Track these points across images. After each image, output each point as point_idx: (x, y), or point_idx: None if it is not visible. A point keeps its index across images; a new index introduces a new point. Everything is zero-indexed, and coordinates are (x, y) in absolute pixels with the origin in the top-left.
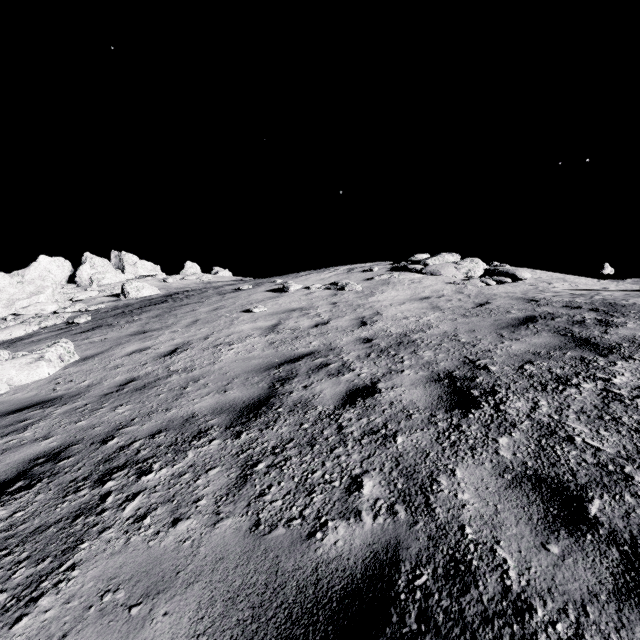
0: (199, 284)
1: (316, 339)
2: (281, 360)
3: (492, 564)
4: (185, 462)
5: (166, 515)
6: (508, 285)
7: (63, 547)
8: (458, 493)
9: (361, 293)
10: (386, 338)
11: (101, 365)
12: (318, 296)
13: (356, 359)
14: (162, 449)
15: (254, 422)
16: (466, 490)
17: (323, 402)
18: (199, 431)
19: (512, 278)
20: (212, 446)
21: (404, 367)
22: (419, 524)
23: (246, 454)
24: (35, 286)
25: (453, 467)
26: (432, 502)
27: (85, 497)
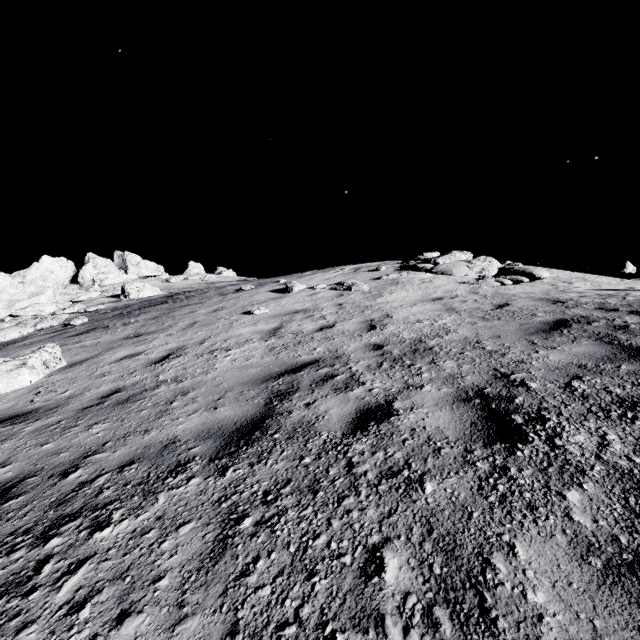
0: (202, 284)
1: (321, 345)
2: (281, 369)
3: None
4: (153, 511)
5: (112, 604)
6: (525, 285)
7: None
8: (527, 590)
9: (368, 293)
10: (399, 344)
11: (87, 372)
12: (323, 297)
13: (366, 370)
14: (129, 489)
15: (244, 453)
16: (538, 585)
17: (328, 426)
18: (177, 463)
19: (529, 277)
20: (189, 487)
21: (423, 381)
22: None
23: (230, 502)
24: (36, 287)
25: (510, 539)
26: (490, 606)
27: (18, 563)
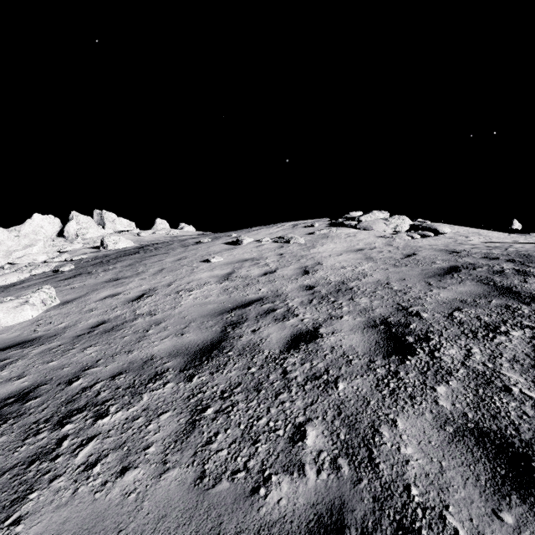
0: (167, 238)
1: (265, 286)
2: (233, 305)
3: (443, 534)
4: (139, 405)
5: (115, 463)
6: (431, 238)
7: (13, 497)
8: (401, 447)
9: (304, 245)
10: (326, 285)
11: (78, 308)
12: (267, 248)
13: (300, 305)
14: (120, 391)
15: (206, 365)
16: (409, 443)
17: (269, 346)
18: (155, 373)
19: (434, 232)
20: (166, 389)
21: (343, 313)
22: (363, 482)
23: (196, 398)
24: (29, 239)
25: (394, 417)
26: (375, 456)
27: (43, 441)
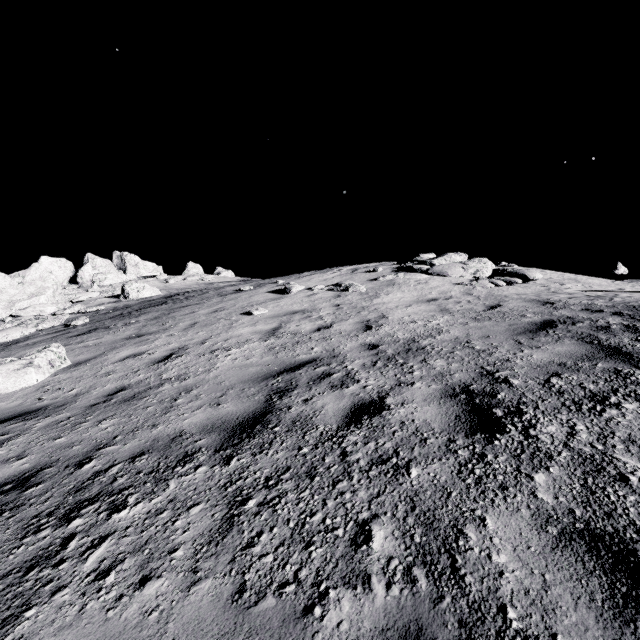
0: (201, 285)
1: (318, 344)
2: (280, 368)
3: None
4: (165, 495)
5: (133, 571)
6: (518, 286)
7: (5, 614)
8: (492, 553)
9: (365, 294)
10: (393, 344)
11: (92, 371)
12: (321, 298)
13: (361, 368)
14: (141, 477)
15: (247, 444)
16: (502, 549)
17: (325, 420)
18: (185, 454)
19: (522, 279)
20: (197, 474)
21: (414, 378)
22: (445, 600)
23: (235, 486)
24: (36, 287)
25: (482, 514)
26: (460, 566)
27: (45, 540)
